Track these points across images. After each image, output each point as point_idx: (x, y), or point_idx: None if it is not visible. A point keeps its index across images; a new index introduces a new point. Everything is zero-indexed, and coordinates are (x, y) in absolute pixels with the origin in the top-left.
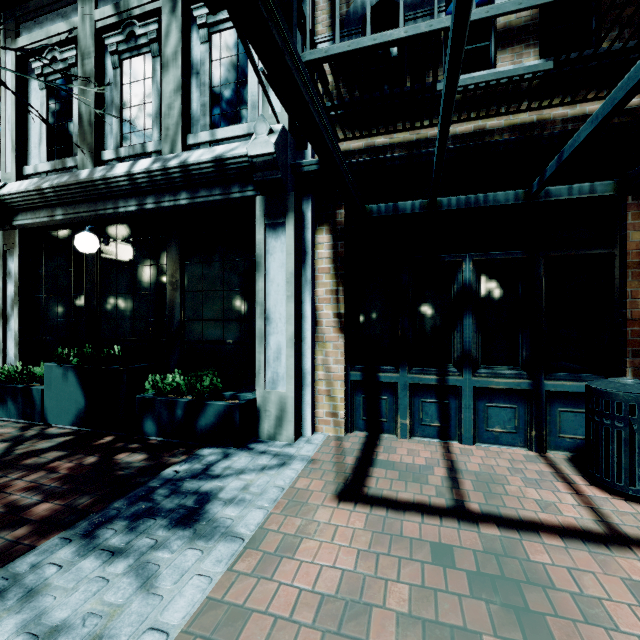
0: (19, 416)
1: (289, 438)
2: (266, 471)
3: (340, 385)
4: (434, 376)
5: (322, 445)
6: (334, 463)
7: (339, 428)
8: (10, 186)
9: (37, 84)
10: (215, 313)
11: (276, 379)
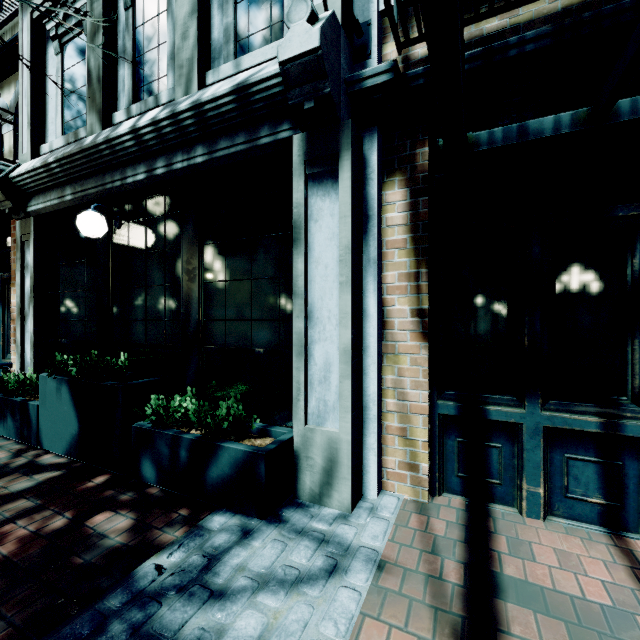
0: (17, 436)
1: (343, 505)
2: (304, 587)
3: (422, 422)
4: (594, 417)
5: (396, 521)
6: (423, 574)
7: (420, 489)
8: (22, 166)
9: (54, 50)
10: (241, 311)
11: (323, 410)
